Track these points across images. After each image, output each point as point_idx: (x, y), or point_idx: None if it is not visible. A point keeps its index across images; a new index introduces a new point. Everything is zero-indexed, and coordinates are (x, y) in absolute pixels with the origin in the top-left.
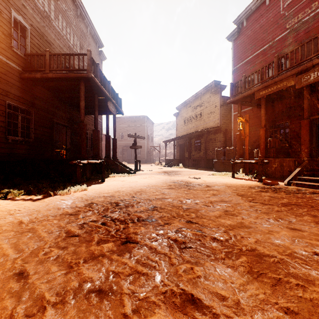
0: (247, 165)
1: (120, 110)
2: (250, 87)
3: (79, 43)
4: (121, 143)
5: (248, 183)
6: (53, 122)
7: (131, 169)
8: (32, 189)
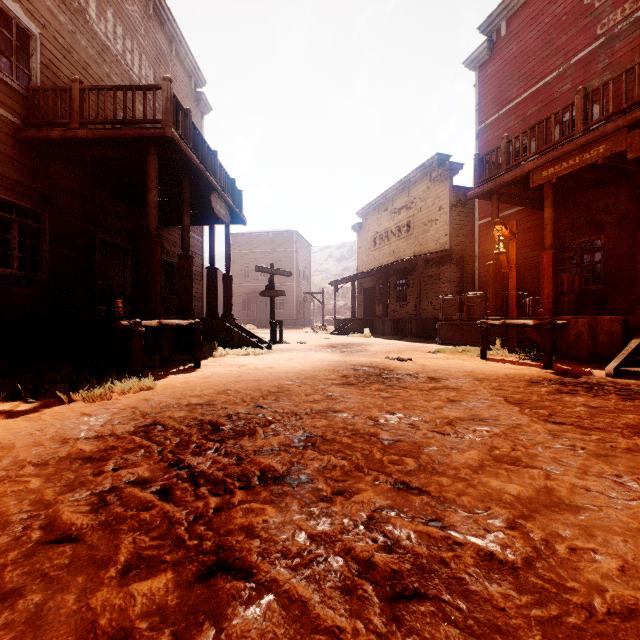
0: (514, 331)
1: (239, 214)
2: (521, 161)
3: (153, 74)
4: (244, 287)
5: (521, 371)
6: (94, 239)
7: (262, 339)
8: (19, 388)
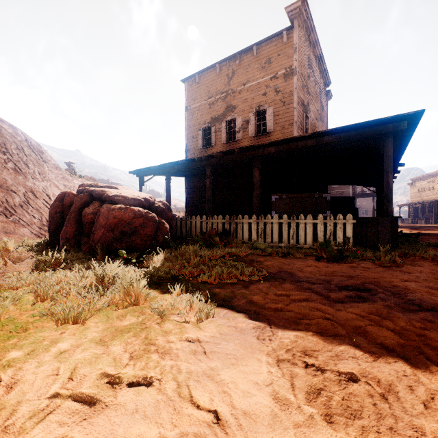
0: None
1: None
2: None
3: None
4: None
5: None
6: None
7: None
8: None
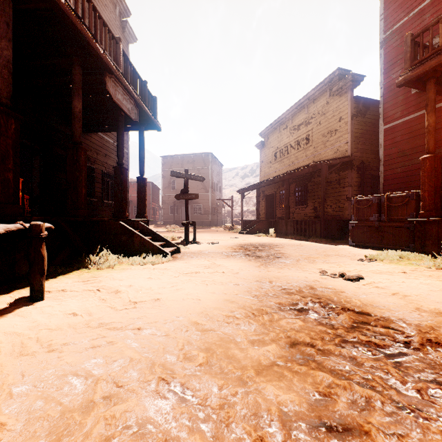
0: None
1: (150, 117)
2: None
3: None
4: (172, 196)
5: None
6: None
7: (170, 242)
8: None
